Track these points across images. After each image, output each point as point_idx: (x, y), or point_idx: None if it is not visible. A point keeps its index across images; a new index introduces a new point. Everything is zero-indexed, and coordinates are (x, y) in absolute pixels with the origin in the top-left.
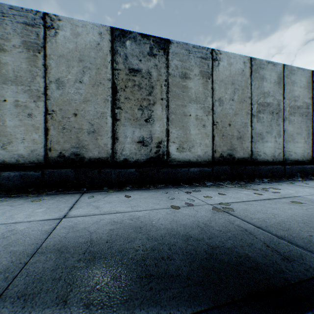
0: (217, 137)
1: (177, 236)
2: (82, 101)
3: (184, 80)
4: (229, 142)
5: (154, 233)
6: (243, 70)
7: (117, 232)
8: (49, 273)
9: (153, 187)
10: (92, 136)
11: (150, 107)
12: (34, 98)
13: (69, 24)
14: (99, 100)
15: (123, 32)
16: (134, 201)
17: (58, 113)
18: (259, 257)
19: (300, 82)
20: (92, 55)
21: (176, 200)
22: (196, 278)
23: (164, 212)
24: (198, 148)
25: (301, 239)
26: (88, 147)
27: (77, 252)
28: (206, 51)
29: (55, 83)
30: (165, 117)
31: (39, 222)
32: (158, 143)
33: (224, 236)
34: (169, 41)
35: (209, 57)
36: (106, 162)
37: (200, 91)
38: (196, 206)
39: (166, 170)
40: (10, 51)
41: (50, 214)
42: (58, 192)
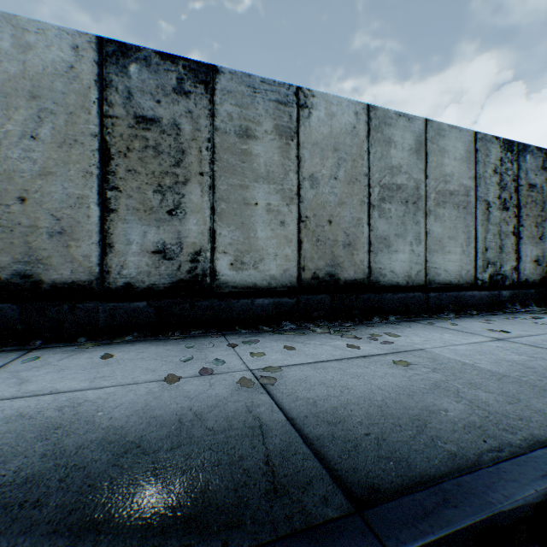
0: (307, 244)
1: (112, 446)
2: (37, 175)
3: (245, 141)
4: (329, 252)
5: (74, 439)
6: (355, 127)
7: None
8: None
9: (178, 336)
10: (60, 241)
11: (179, 187)
12: None
13: (10, 27)
14: (73, 173)
15: (123, 48)
16: (114, 366)
17: None
18: (225, 490)
19: (456, 150)
20: (59, 87)
21: (197, 362)
22: None
23: (144, 390)
24: (272, 263)
25: (344, 443)
26: (49, 262)
27: None
28: (287, 90)
29: None
30: (208, 208)
31: None
32: (194, 253)
33: (206, 442)
34: (216, 69)
35: (293, 101)
36: (88, 289)
37: (276, 160)
38: (221, 374)
39: (209, 304)
40: None
41: None
42: None
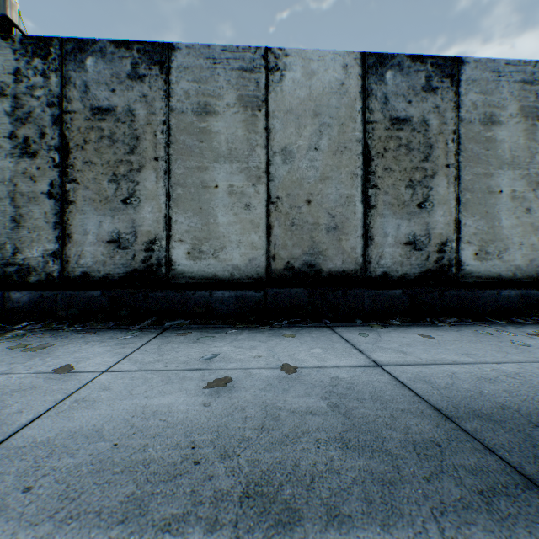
0: None
1: None
2: (317, 180)
3: (488, 128)
4: None
5: None
6: None
7: (527, 397)
8: (536, 450)
9: (440, 323)
10: (333, 235)
11: (427, 181)
12: (252, 180)
13: (300, 60)
14: (343, 176)
15: (381, 58)
16: (448, 345)
17: (284, 201)
18: None
19: None
20: (333, 103)
21: (531, 348)
22: None
23: None
24: (516, 252)
25: None
26: (326, 254)
27: (519, 423)
28: (532, 67)
29: (280, 155)
30: (453, 199)
31: (352, 368)
32: (440, 244)
33: None
34: (460, 60)
35: (538, 78)
36: (353, 277)
37: (520, 144)
38: None
39: (456, 294)
40: (221, 114)
41: (345, 358)
42: (287, 324)
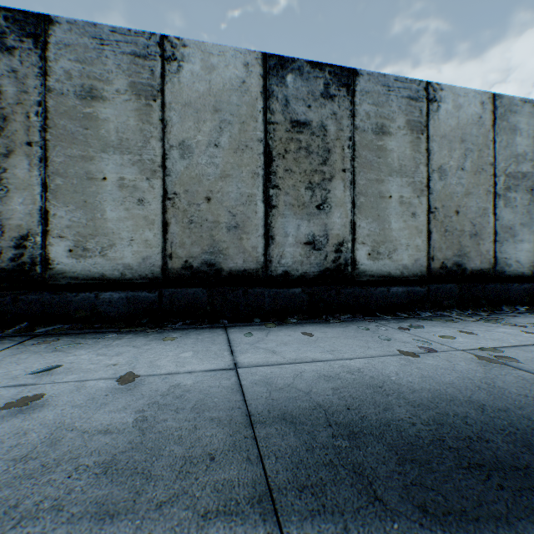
0: (436, 234)
1: (459, 403)
2: (218, 177)
3: (381, 138)
4: (456, 242)
5: (413, 396)
6: (480, 117)
7: (348, 394)
8: (306, 454)
9: (334, 319)
10: (234, 234)
11: (325, 184)
12: (147, 173)
13: (199, 52)
14: (244, 174)
15: (282, 61)
16: (323, 342)
17: (181, 197)
18: None
19: None
20: (234, 100)
21: (394, 342)
22: None
23: (393, 362)
24: (404, 253)
25: None
26: (227, 253)
27: (317, 423)
28: (417, 86)
29: (177, 149)
30: (349, 202)
31: (204, 373)
32: (337, 244)
33: None
34: (356, 72)
35: (422, 96)
36: (255, 276)
37: (407, 154)
38: (438, 352)
39: (351, 291)
40: (111, 100)
41: (209, 361)
42: (183, 326)
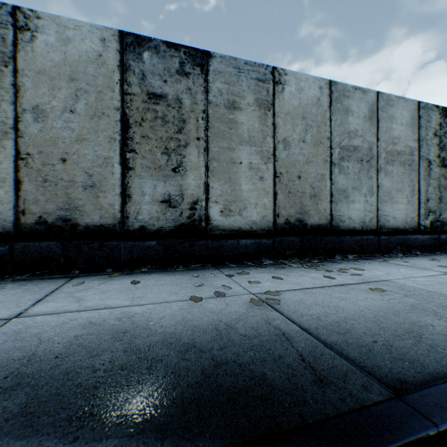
0: (281, 195)
1: (174, 346)
2: (74, 141)
3: (232, 112)
4: (298, 202)
5: (141, 341)
6: (319, 99)
7: (83, 341)
8: None
9: (182, 268)
10: (91, 193)
11: (181, 150)
12: None
13: (55, 25)
14: (101, 139)
15: (139, 39)
16: (143, 289)
17: (36, 158)
18: (280, 378)
19: (402, 117)
20: (90, 71)
21: (207, 287)
22: (161, 419)
23: (176, 307)
24: (253, 211)
25: (359, 348)
26: (83, 209)
27: None
28: (265, 70)
29: (31, 113)
30: (203, 166)
31: None
32: (192, 202)
33: (246, 345)
34: (209, 54)
35: (269, 78)
36: (112, 231)
37: (256, 127)
38: (231, 296)
39: (204, 243)
40: None
41: None
42: (36, 276)
